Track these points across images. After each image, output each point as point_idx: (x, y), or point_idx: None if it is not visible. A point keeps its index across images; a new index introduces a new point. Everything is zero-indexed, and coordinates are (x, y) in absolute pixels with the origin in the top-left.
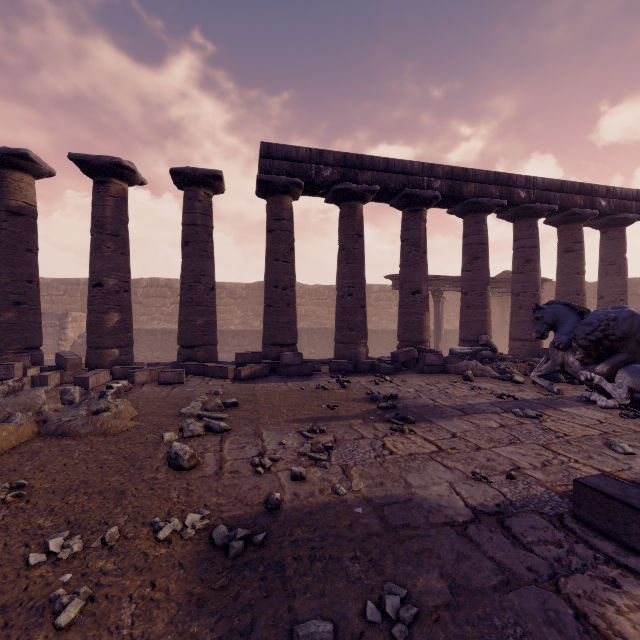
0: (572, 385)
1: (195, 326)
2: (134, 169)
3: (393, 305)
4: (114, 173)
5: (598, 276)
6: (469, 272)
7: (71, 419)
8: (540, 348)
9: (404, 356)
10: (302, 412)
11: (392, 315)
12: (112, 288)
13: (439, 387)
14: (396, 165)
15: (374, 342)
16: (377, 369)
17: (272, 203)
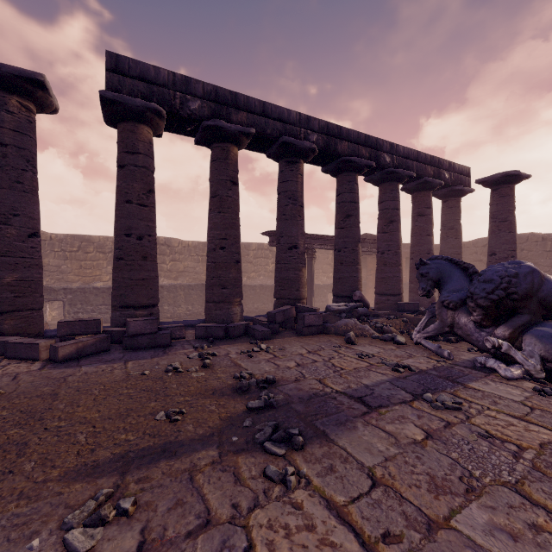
0: (450, 344)
1: (0, 285)
2: None
3: (270, 262)
4: None
5: (440, 239)
6: (342, 229)
7: None
8: (405, 302)
9: (282, 316)
10: (114, 438)
11: (269, 271)
12: None
13: (323, 356)
14: (273, 110)
15: (252, 297)
16: (252, 333)
17: (123, 131)
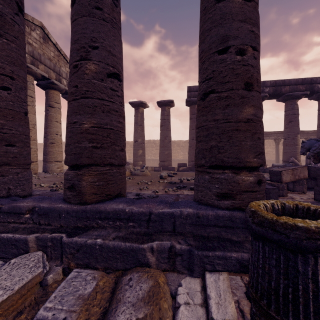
0: None
1: (164, 154)
2: (146, 103)
3: None
4: (140, 106)
5: None
6: (287, 128)
7: (137, 172)
8: None
9: None
10: None
11: None
12: (140, 142)
13: None
14: None
15: None
16: None
17: (191, 108)
